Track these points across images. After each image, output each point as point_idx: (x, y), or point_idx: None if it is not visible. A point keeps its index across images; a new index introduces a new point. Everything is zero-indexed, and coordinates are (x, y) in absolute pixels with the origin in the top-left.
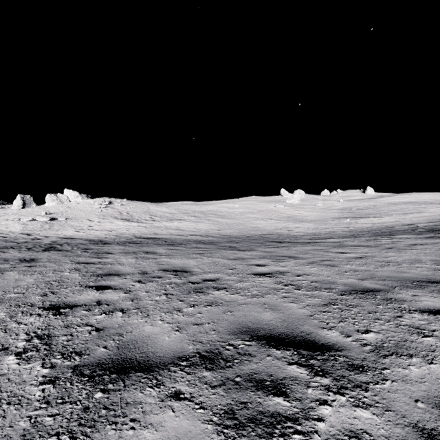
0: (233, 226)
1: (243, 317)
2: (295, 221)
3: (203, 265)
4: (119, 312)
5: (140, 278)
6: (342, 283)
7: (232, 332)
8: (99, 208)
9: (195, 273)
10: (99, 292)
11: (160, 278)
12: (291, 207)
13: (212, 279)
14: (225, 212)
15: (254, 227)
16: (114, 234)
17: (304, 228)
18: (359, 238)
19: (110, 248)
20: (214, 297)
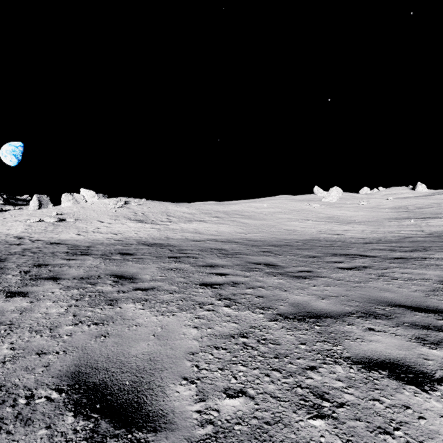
0: (263, 228)
1: None
2: (340, 223)
3: (211, 349)
4: None
5: None
6: None
7: None
8: (113, 208)
9: None
10: None
11: None
12: (329, 206)
13: None
14: (252, 212)
15: (290, 230)
16: (117, 238)
17: (357, 232)
18: None
19: (76, 264)
20: None
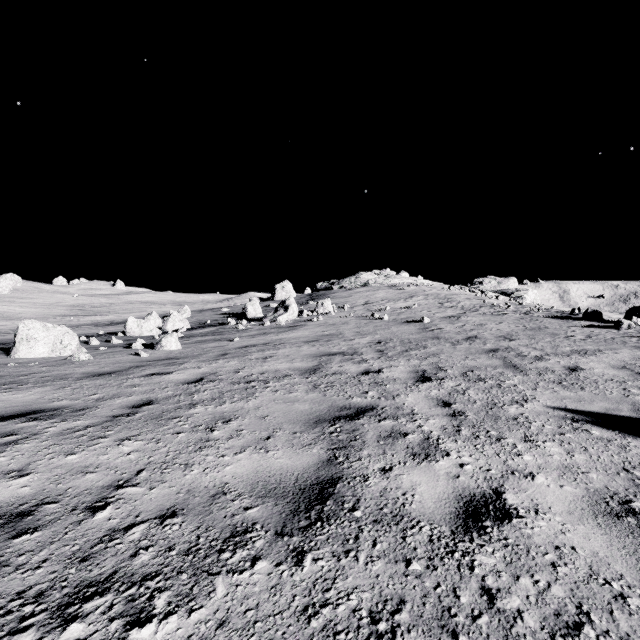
0: None
1: None
2: (2, 319)
3: None
4: None
5: None
6: None
7: None
8: None
9: None
10: None
11: None
12: None
13: None
14: None
15: None
16: None
17: (12, 326)
18: None
19: None
20: None
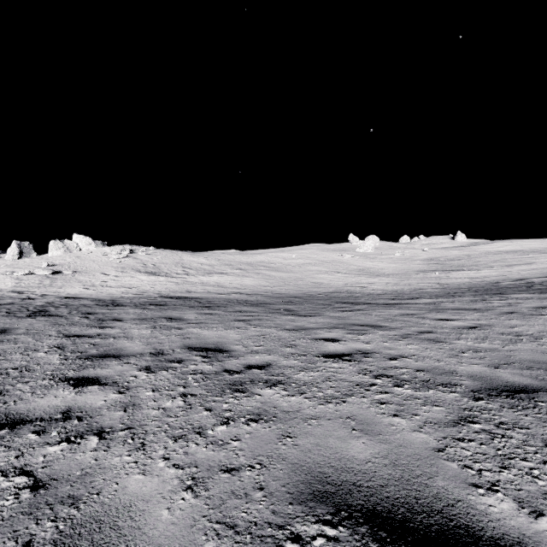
0: (289, 281)
1: (314, 453)
2: (369, 275)
3: (247, 339)
4: (94, 437)
5: (150, 363)
6: (466, 374)
7: (296, 495)
8: (117, 258)
9: (235, 353)
10: (76, 391)
11: (181, 363)
12: (363, 257)
13: (261, 365)
14: (279, 264)
15: (317, 283)
16: (133, 292)
17: (381, 284)
18: (459, 298)
19: (121, 312)
20: (263, 401)
